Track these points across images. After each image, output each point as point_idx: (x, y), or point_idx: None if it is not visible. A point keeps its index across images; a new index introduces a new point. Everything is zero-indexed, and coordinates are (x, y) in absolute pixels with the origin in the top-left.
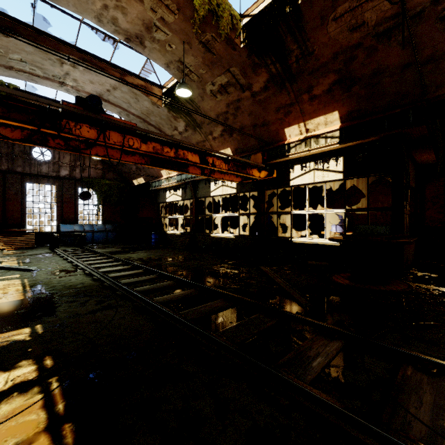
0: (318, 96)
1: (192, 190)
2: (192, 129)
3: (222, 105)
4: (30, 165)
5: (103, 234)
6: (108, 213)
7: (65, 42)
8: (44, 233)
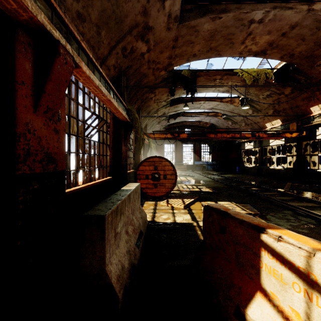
0: None
1: (258, 143)
2: (256, 112)
3: (270, 101)
4: None
5: (212, 166)
6: (214, 155)
7: (201, 97)
8: (188, 165)
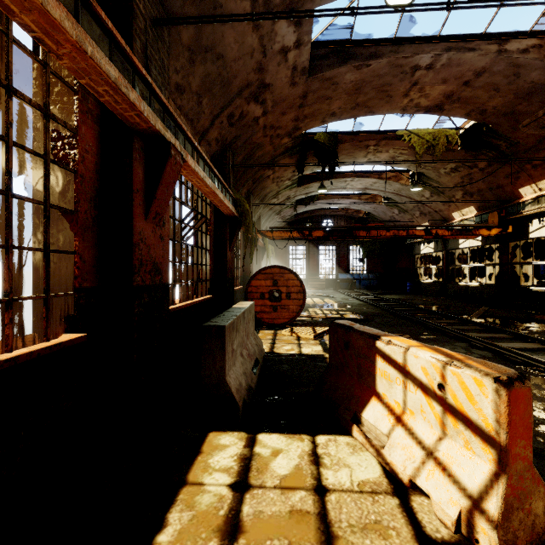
0: (539, 165)
1: (442, 244)
2: (436, 195)
3: (457, 178)
4: None
5: (367, 282)
6: (371, 264)
7: (348, 172)
8: (328, 280)
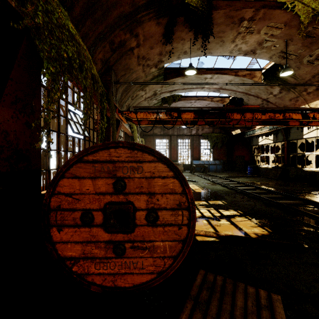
0: None
1: (283, 135)
2: (286, 91)
3: None
4: (180, 130)
5: (214, 166)
6: (216, 153)
7: (208, 69)
8: (185, 165)
